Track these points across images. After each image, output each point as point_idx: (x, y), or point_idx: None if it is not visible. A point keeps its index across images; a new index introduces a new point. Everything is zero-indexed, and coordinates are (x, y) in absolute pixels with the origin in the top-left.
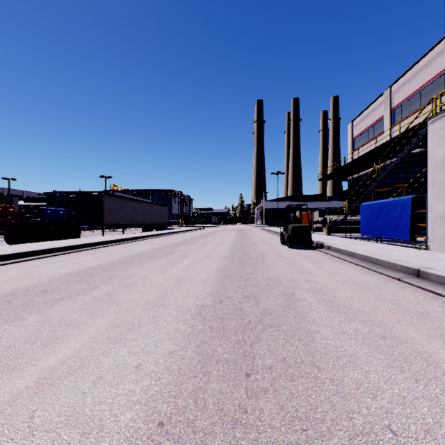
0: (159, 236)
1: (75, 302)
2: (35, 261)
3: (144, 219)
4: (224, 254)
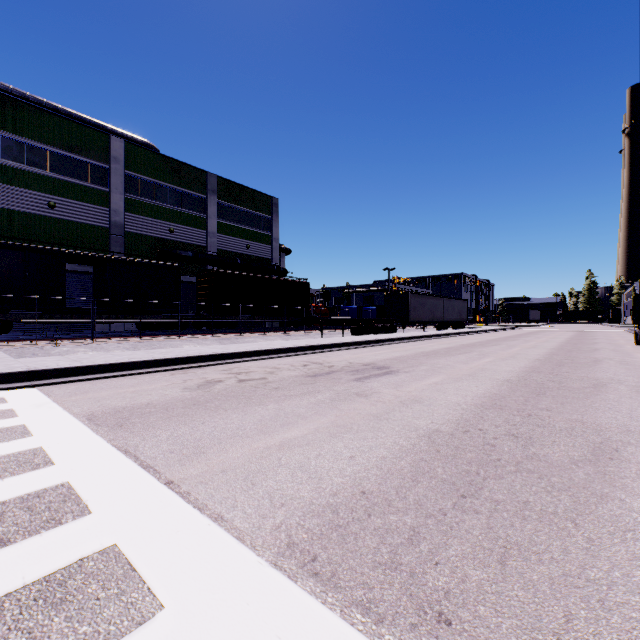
0: (467, 334)
1: (469, 354)
2: (404, 343)
3: (442, 316)
4: (552, 347)
